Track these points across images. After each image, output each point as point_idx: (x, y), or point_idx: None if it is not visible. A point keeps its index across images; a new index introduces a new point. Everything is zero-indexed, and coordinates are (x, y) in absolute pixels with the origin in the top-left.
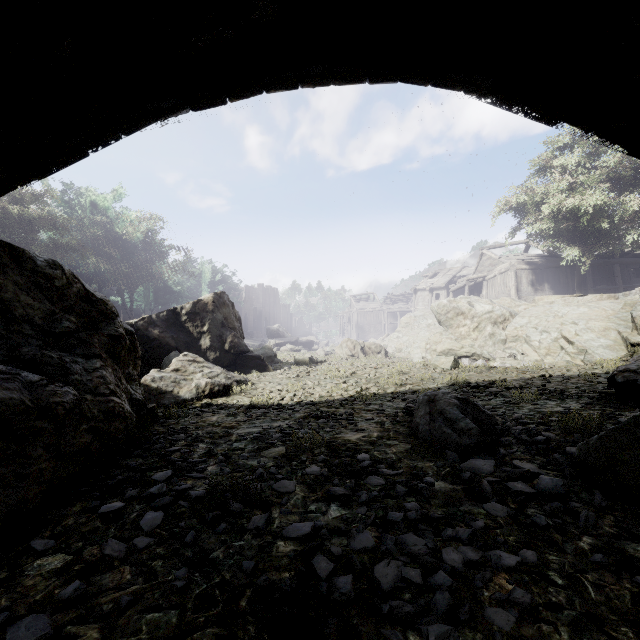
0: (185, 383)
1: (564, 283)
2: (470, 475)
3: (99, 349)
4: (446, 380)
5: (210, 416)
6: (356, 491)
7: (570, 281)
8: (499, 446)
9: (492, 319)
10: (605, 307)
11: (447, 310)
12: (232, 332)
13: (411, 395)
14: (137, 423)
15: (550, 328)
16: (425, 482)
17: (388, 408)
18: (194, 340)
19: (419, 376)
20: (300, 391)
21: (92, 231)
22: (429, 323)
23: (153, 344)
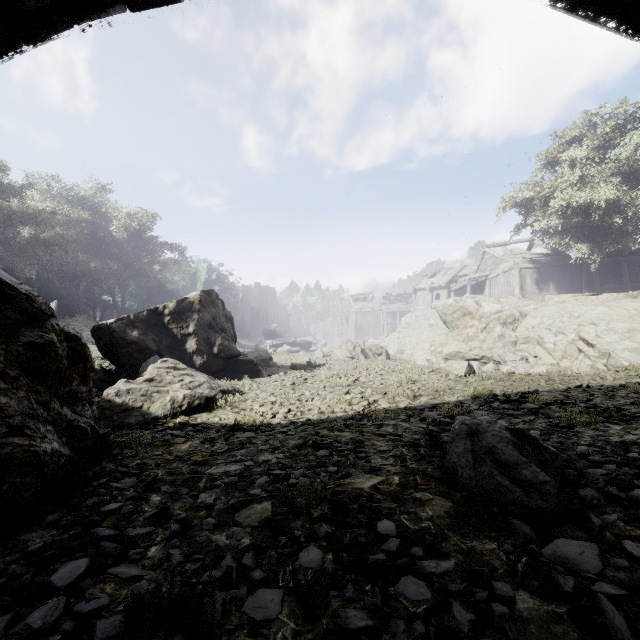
0: (158, 396)
1: (569, 282)
2: (574, 583)
3: (4, 364)
4: (467, 392)
5: (181, 443)
6: (384, 616)
7: (576, 280)
8: (583, 507)
9: (501, 319)
10: (627, 306)
11: (453, 310)
12: (221, 334)
13: (430, 413)
14: (76, 459)
15: (566, 329)
16: (499, 595)
17: (405, 432)
18: (178, 343)
19: (432, 385)
20: (296, 404)
21: (80, 227)
22: (431, 323)
23: (131, 348)
